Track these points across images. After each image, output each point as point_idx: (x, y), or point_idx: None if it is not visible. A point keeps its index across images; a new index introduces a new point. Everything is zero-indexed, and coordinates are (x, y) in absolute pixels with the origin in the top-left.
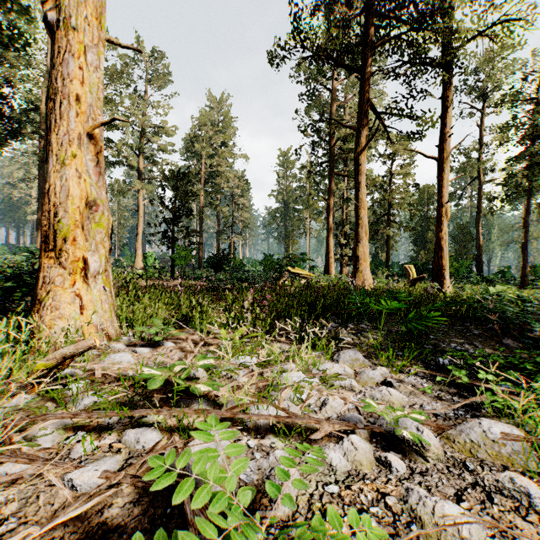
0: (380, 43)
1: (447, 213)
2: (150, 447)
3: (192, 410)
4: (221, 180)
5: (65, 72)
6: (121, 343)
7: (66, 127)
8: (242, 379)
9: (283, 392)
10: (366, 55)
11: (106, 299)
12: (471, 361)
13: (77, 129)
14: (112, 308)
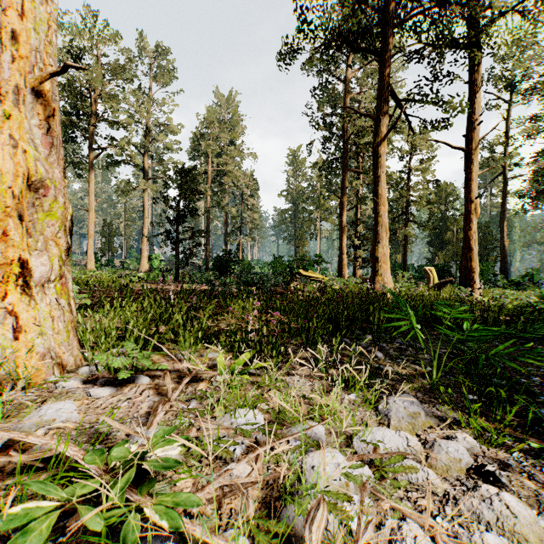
0: (403, 21)
1: (477, 209)
2: None
3: None
4: (229, 180)
5: None
6: (75, 379)
7: None
8: (238, 468)
9: (314, 525)
10: (386, 35)
11: (61, 316)
12: None
13: (13, 79)
14: (70, 327)
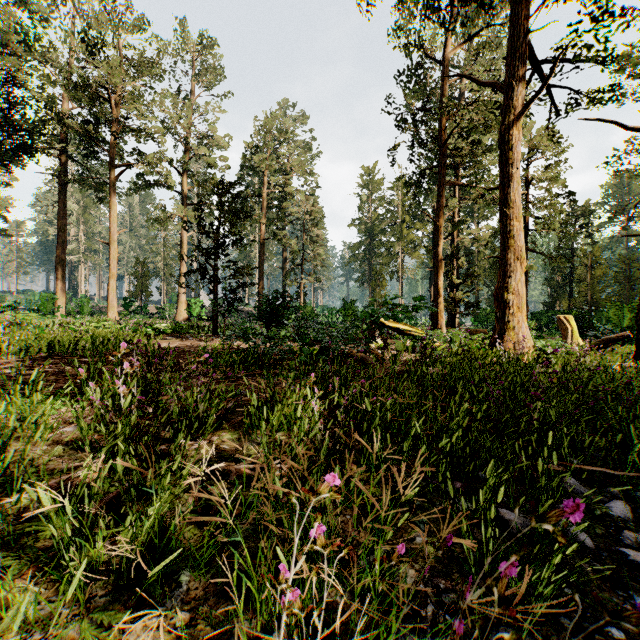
0: None
1: None
2: None
3: None
4: (286, 204)
5: None
6: None
7: None
8: None
9: None
10: None
11: None
12: None
13: None
14: None
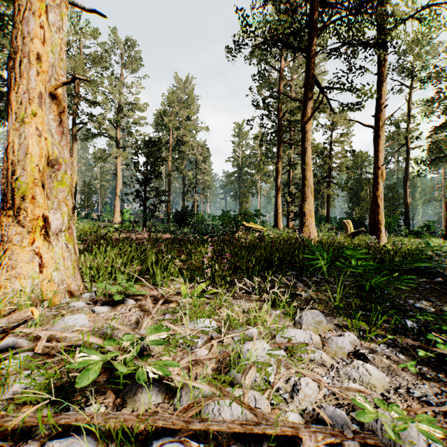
0: (324, 26)
1: (383, 174)
2: None
3: (134, 415)
4: (186, 148)
5: (25, 31)
6: (82, 301)
7: (26, 86)
8: (200, 351)
9: (247, 376)
10: (312, 36)
11: (69, 256)
12: (446, 327)
13: (37, 88)
14: (75, 264)
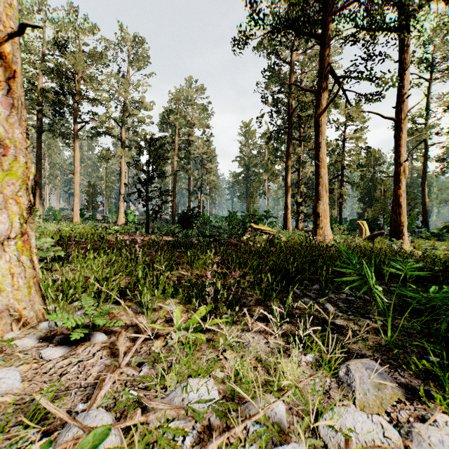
0: (341, 8)
1: (405, 171)
2: None
3: None
4: (191, 148)
5: None
6: (31, 337)
7: None
8: None
9: None
10: (326, 20)
11: (21, 272)
12: None
13: None
14: (32, 282)
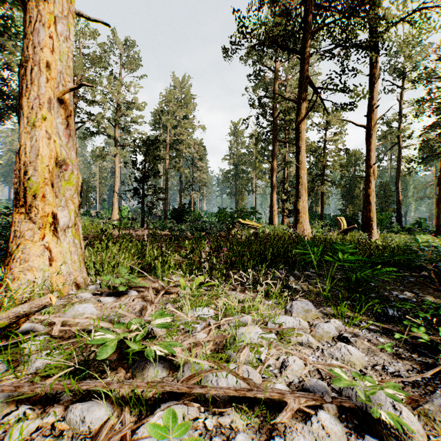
0: (318, 28)
1: (375, 172)
2: (97, 427)
3: (145, 382)
4: (183, 147)
5: (35, 41)
6: (88, 292)
7: (36, 92)
8: (199, 334)
9: (241, 354)
10: (305, 39)
11: (75, 251)
12: (423, 314)
13: (47, 94)
14: (81, 258)
